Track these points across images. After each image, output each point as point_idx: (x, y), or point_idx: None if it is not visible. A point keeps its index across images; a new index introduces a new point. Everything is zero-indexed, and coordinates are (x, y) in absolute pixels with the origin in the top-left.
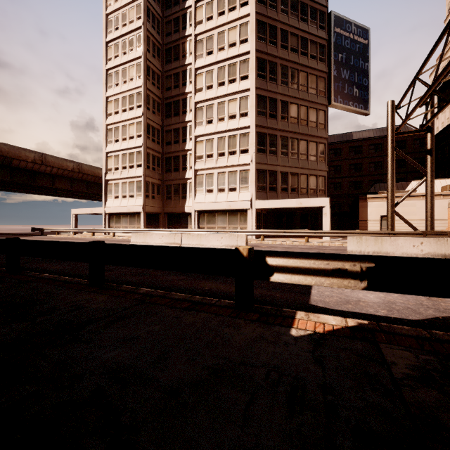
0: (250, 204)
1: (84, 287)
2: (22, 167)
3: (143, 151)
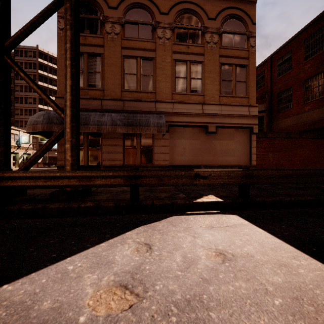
0: None
1: None
2: None
3: None
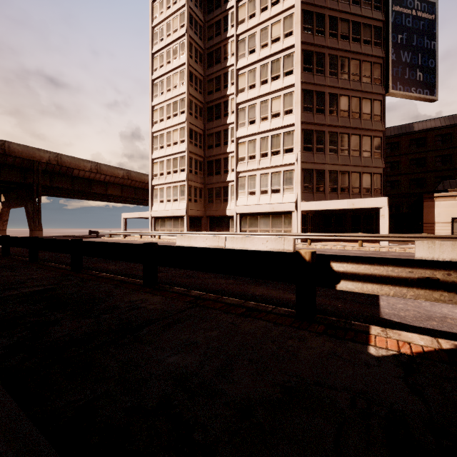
0: (295, 206)
1: (138, 287)
2: (81, 176)
3: (186, 156)
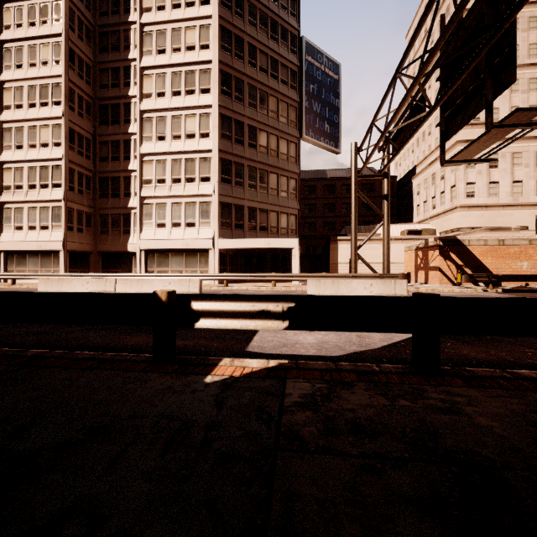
0: (212, 243)
1: None
2: None
3: (63, 166)
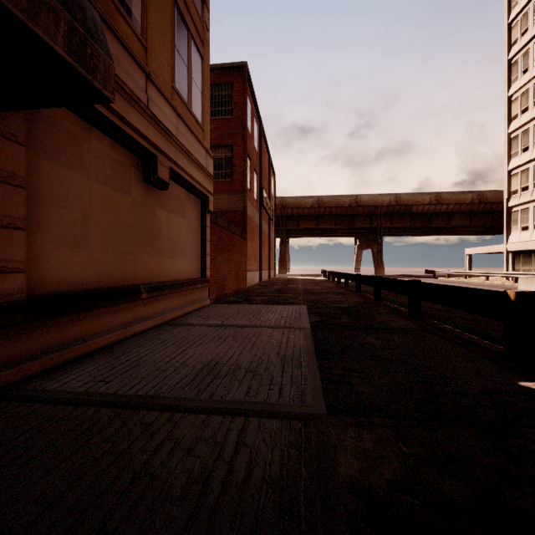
0: None
1: (404, 315)
2: (419, 211)
3: None
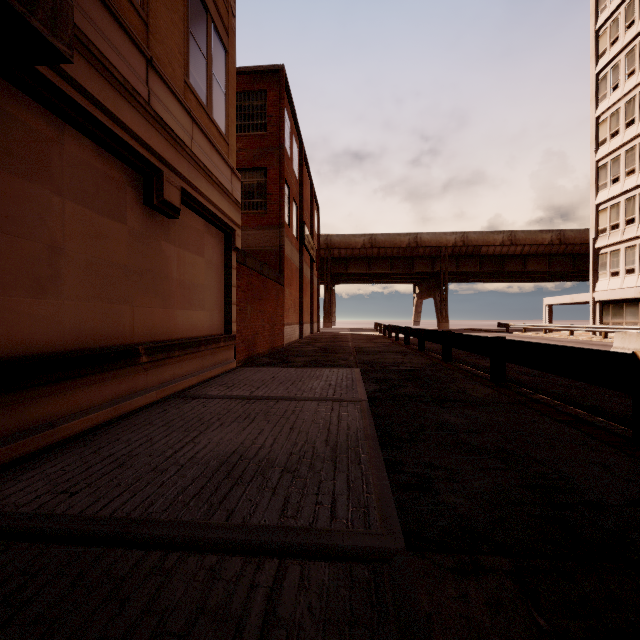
0: None
1: (484, 381)
2: (490, 254)
3: None
